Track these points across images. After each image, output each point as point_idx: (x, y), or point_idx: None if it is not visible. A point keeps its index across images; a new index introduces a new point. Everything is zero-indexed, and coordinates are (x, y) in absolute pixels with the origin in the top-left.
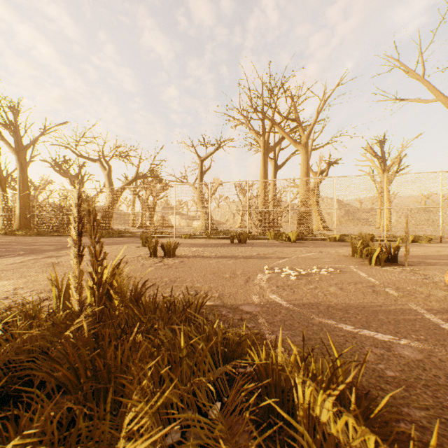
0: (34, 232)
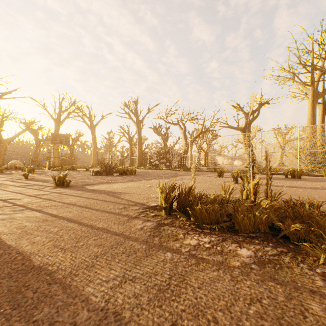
0: (148, 167)
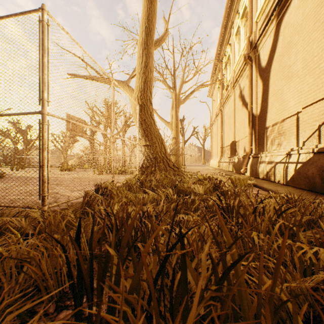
0: None
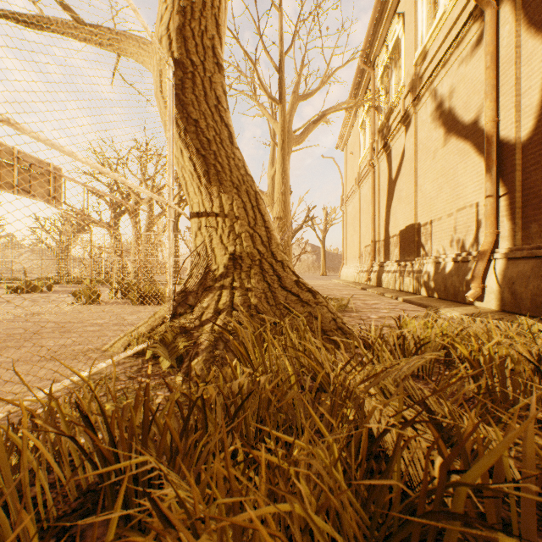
0: None
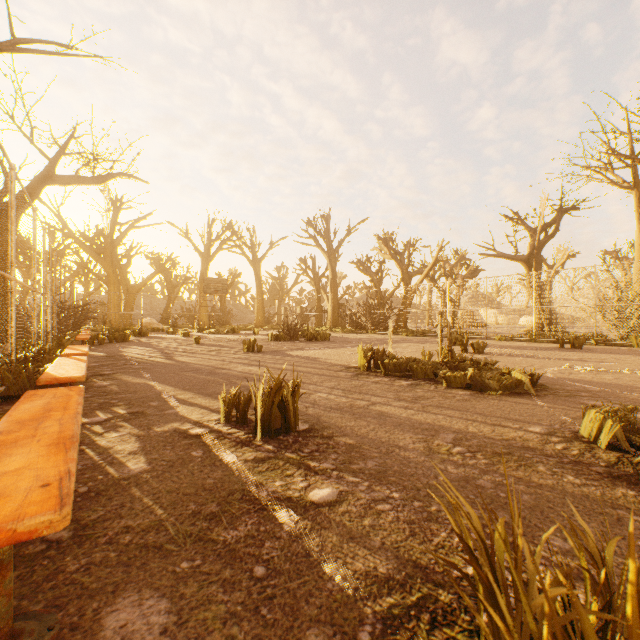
0: (347, 330)
